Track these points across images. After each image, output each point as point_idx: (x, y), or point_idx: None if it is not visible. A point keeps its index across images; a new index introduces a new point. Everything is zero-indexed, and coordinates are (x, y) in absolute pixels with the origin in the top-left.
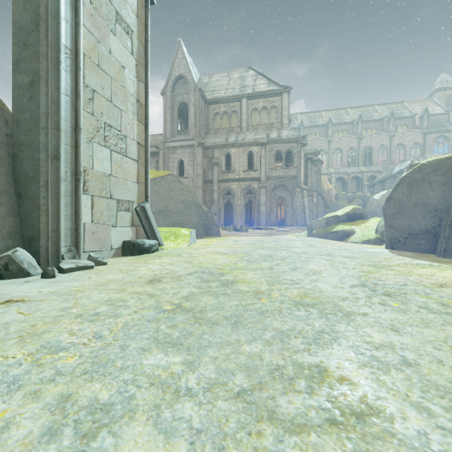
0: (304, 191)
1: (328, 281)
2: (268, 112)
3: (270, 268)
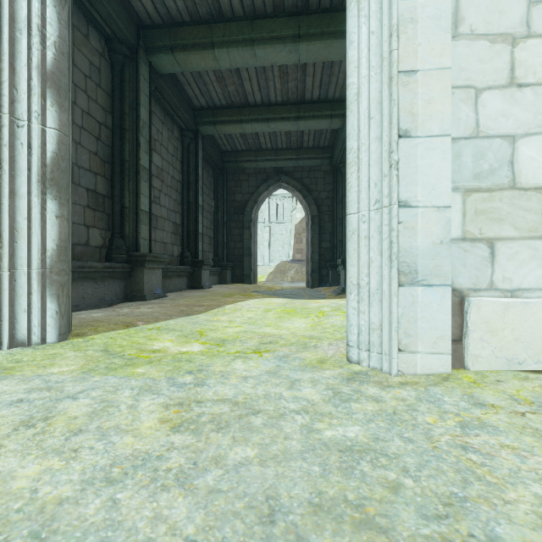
0: None
1: None
2: None
3: None
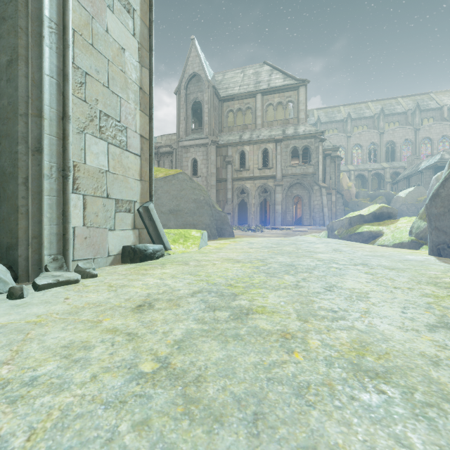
0: (322, 188)
1: (386, 314)
2: (284, 108)
3: (296, 285)
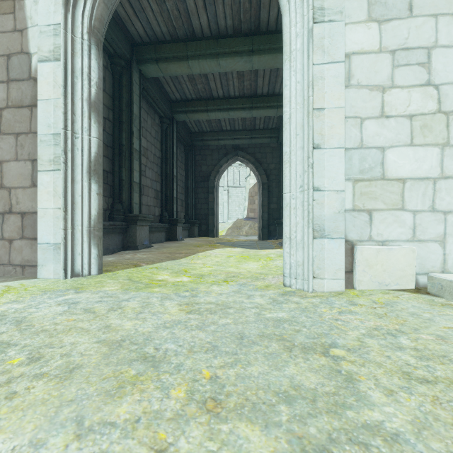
0: None
1: None
2: None
3: None
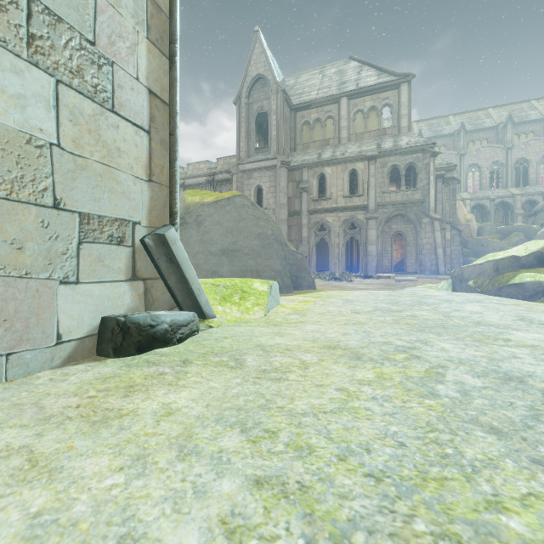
0: (434, 221)
1: None
2: (379, 114)
3: None
